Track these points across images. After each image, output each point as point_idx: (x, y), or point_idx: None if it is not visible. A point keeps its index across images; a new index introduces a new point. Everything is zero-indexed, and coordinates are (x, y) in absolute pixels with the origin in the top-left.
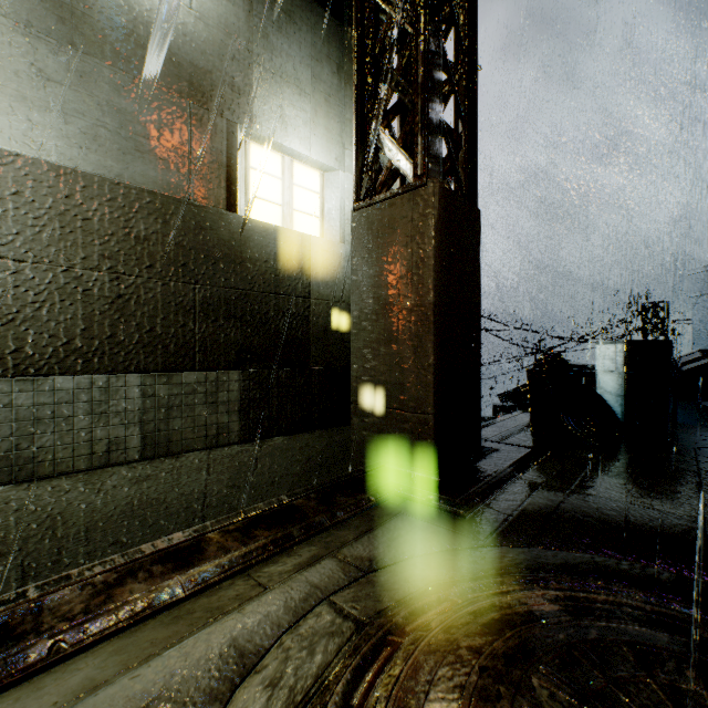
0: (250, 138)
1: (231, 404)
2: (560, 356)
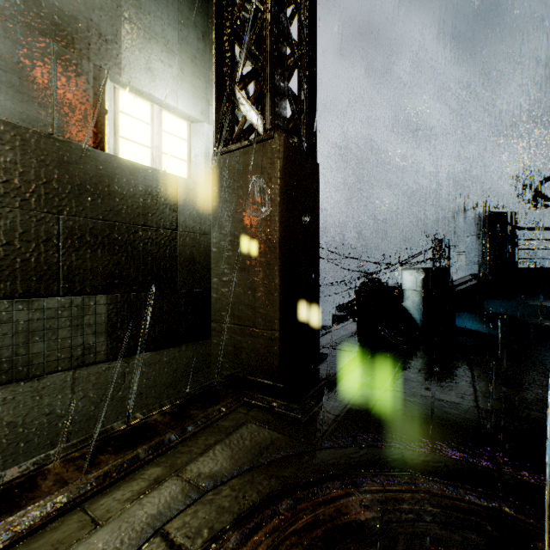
0: (119, 85)
1: (98, 326)
2: (378, 280)
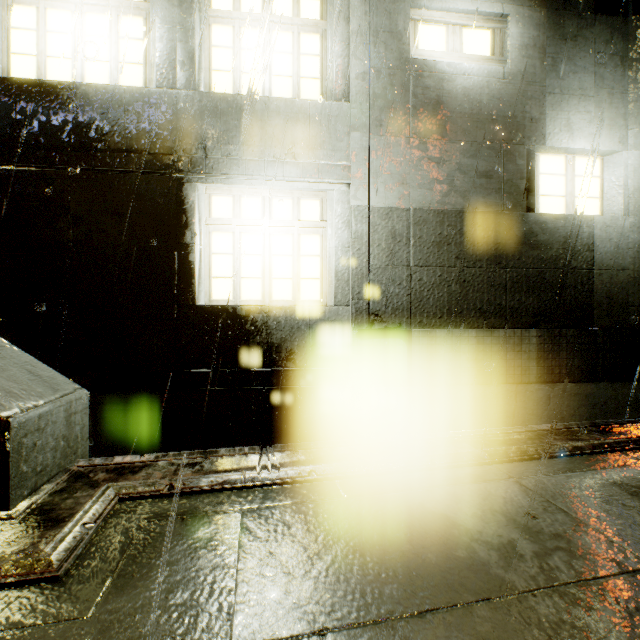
0: (539, 152)
1: (530, 353)
2: None
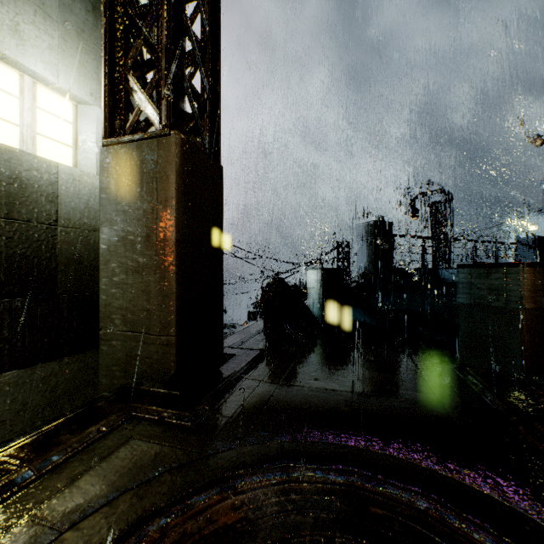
0: None
1: None
2: (282, 280)
